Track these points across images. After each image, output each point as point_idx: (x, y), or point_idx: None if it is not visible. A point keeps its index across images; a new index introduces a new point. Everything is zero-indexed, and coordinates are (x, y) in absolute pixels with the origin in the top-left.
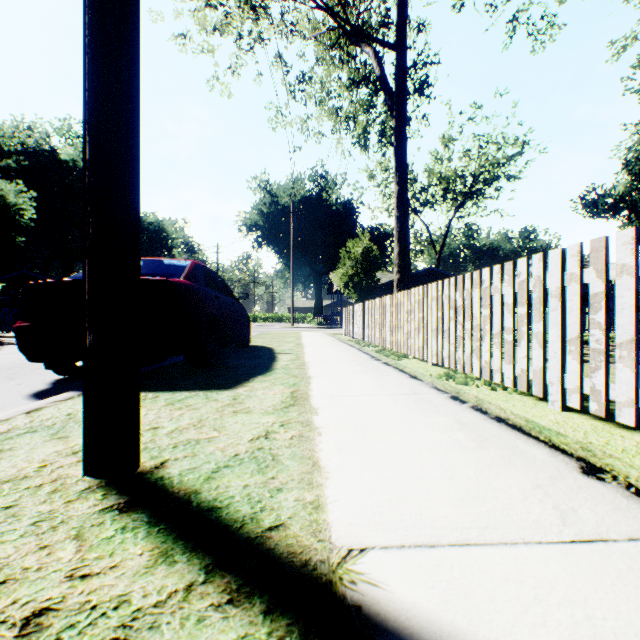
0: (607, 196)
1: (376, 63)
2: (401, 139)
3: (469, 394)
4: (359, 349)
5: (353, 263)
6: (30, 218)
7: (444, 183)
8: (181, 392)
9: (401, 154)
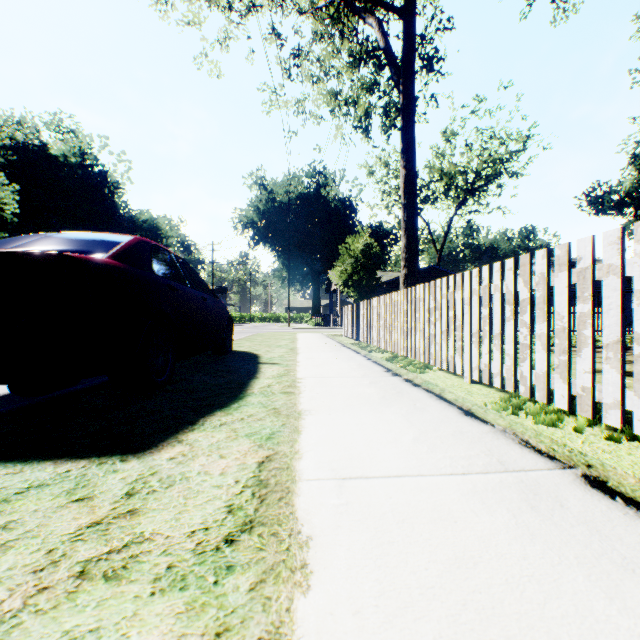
0: (613, 193)
1: (380, 34)
2: (409, 117)
3: (619, 471)
4: (366, 356)
5: (353, 260)
6: (19, 215)
7: (446, 179)
8: (39, 465)
9: (409, 134)
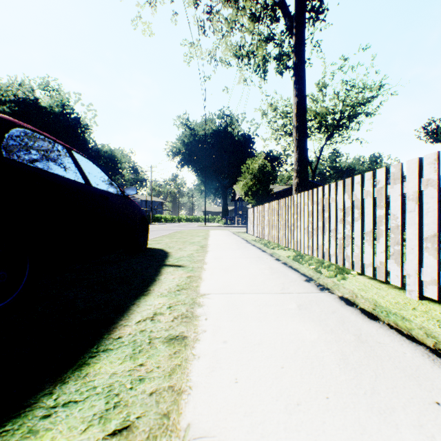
0: None
1: None
2: (300, 54)
3: None
4: (273, 256)
5: (251, 176)
6: None
7: (319, 118)
8: None
9: (300, 68)
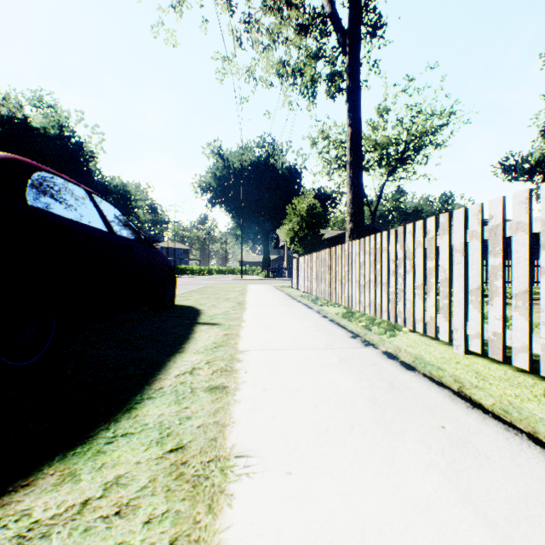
0: (524, 161)
1: None
2: (355, 77)
3: None
4: (320, 313)
5: (298, 219)
6: None
7: (379, 149)
8: None
9: (354, 93)
